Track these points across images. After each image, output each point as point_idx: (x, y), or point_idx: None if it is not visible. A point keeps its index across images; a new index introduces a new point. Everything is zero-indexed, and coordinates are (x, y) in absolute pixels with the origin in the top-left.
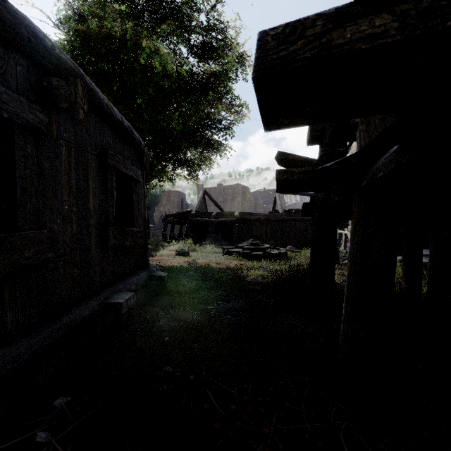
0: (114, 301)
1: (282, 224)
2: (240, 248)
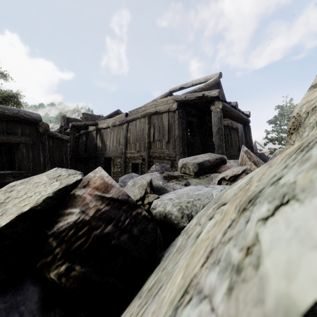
0: None
1: None
2: None
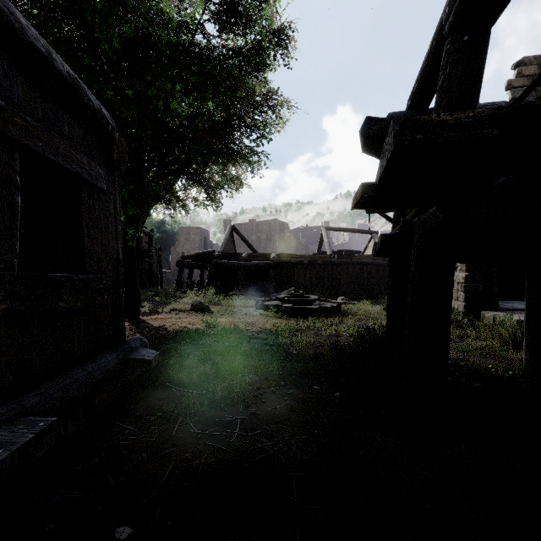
0: None
1: (332, 268)
2: (279, 300)
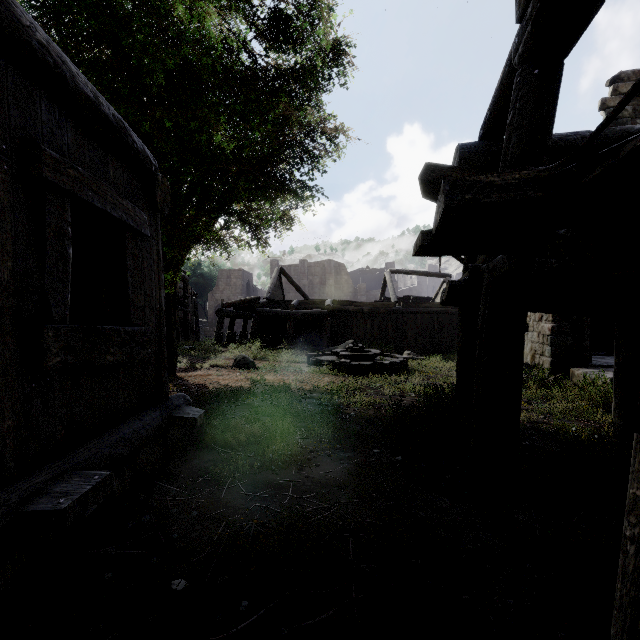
0: (44, 507)
1: (396, 318)
2: (335, 355)
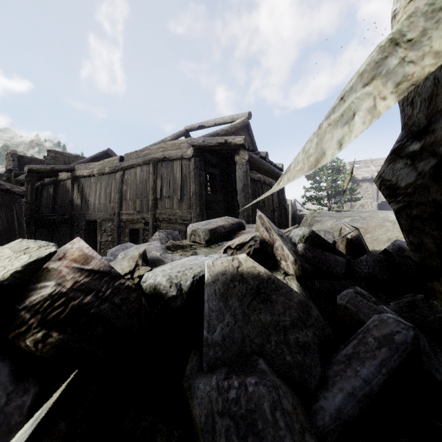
0: None
1: None
2: None
